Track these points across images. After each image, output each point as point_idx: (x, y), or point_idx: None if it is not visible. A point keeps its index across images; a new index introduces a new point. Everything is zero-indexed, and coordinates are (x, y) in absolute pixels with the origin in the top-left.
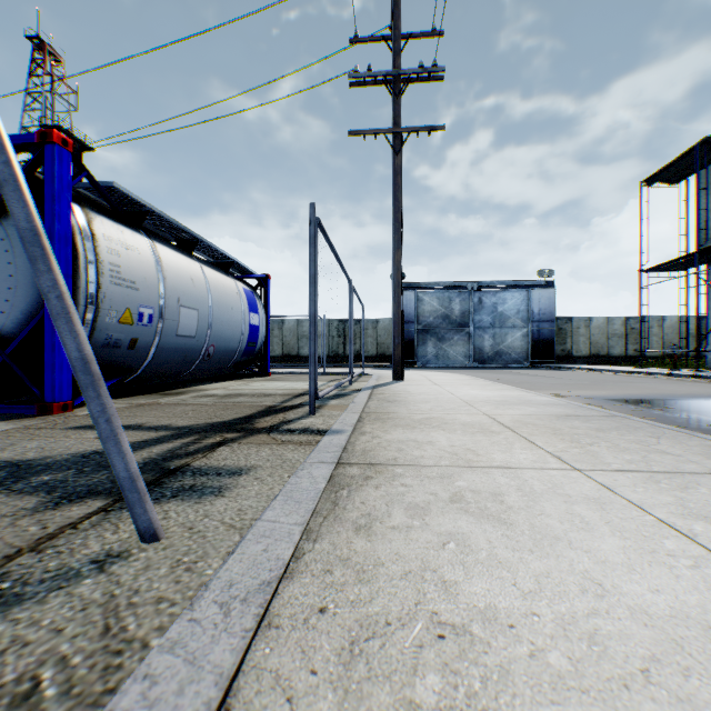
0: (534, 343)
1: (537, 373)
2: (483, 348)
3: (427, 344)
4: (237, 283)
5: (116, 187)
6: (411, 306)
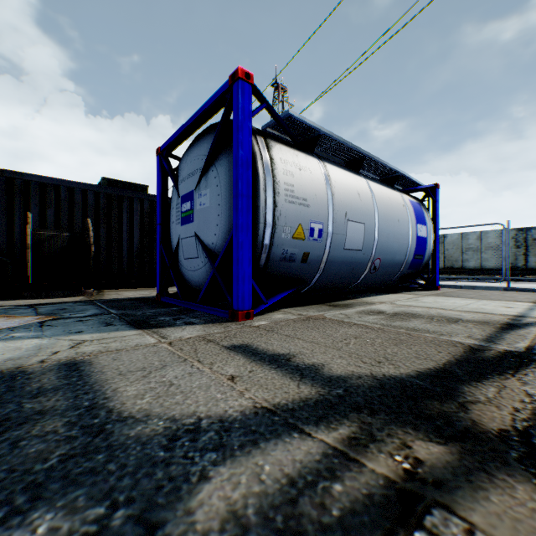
0: None
1: None
2: None
3: None
4: (402, 196)
5: (290, 115)
6: None
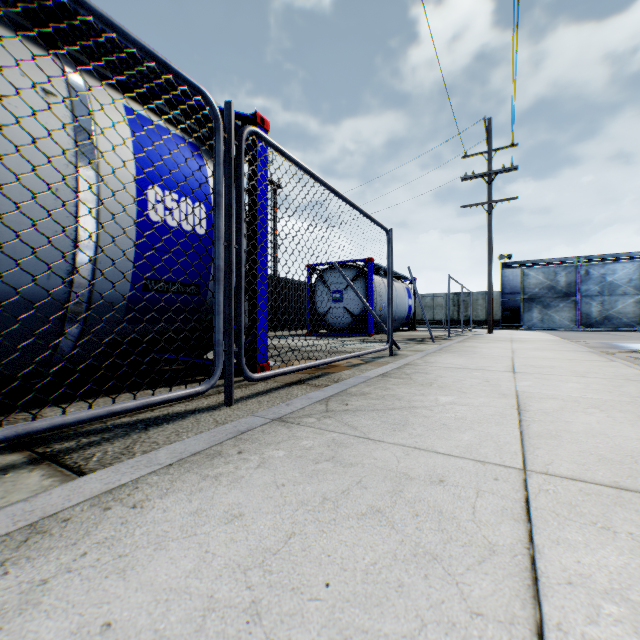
0: None
1: (622, 334)
2: (589, 313)
3: (531, 311)
4: (403, 286)
5: (377, 264)
6: (516, 280)
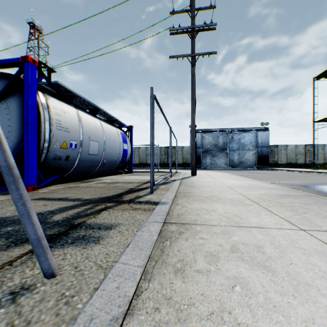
0: (259, 157)
1: (261, 172)
2: (234, 160)
3: (206, 158)
4: (117, 129)
5: (59, 83)
6: (199, 140)
